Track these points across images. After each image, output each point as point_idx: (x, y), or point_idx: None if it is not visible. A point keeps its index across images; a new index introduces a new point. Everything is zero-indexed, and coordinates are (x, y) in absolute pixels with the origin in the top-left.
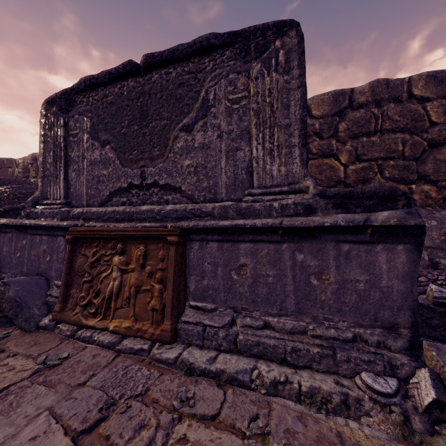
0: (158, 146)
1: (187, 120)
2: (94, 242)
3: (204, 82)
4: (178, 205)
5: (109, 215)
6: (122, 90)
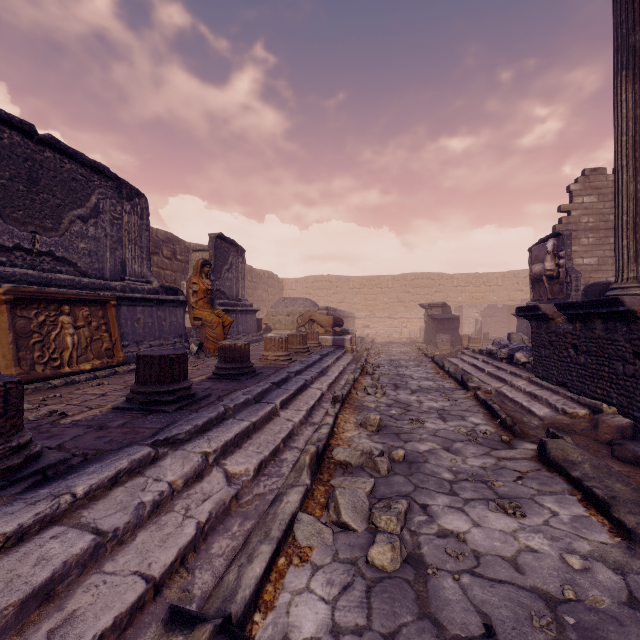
0: (51, 220)
1: (83, 213)
2: (32, 304)
3: (94, 191)
4: (91, 279)
5: (19, 277)
6: (0, 133)
